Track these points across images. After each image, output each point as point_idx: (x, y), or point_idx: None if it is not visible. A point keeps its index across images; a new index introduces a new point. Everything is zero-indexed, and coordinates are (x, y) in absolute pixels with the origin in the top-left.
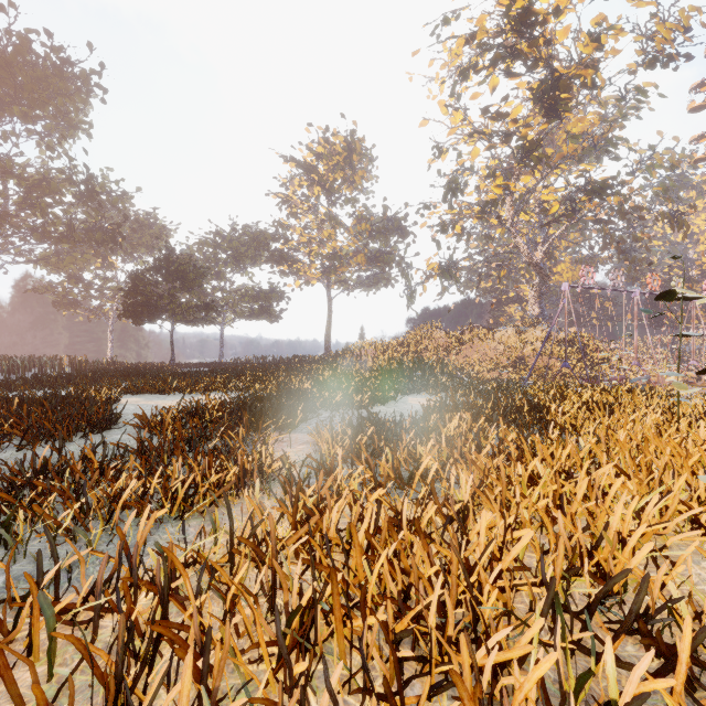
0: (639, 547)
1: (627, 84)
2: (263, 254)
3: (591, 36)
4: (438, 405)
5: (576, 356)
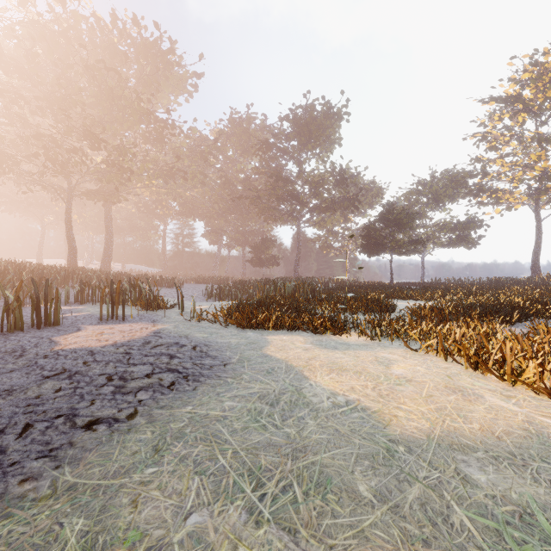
0: None
1: None
2: (460, 191)
3: None
4: None
5: None
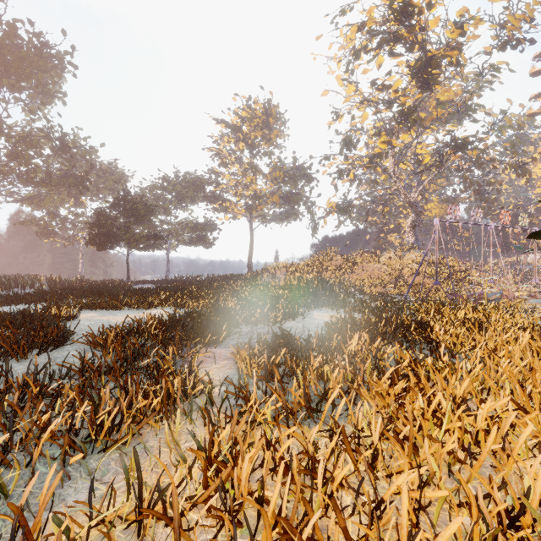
0: None
1: (484, 62)
2: (199, 195)
3: (456, 25)
4: (338, 321)
5: (443, 275)
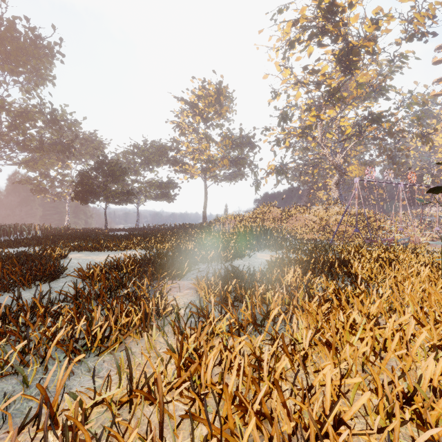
0: (440, 387)
1: (395, 51)
2: (163, 159)
3: (372, 21)
4: (277, 260)
5: (362, 224)
